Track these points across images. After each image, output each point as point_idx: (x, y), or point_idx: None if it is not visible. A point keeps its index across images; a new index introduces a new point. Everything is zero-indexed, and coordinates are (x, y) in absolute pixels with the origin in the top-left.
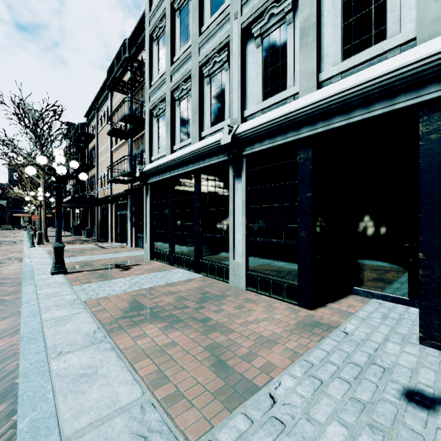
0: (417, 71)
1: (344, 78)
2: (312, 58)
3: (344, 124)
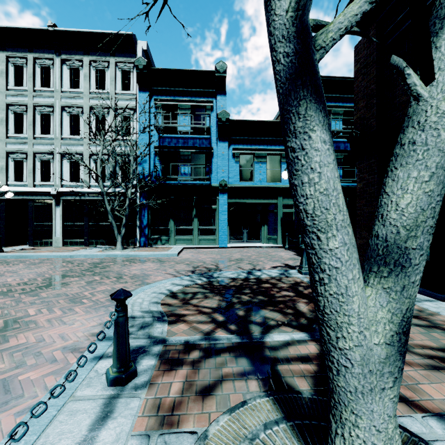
0: (26, 193)
1: (15, 185)
2: (5, 177)
3: (13, 198)
